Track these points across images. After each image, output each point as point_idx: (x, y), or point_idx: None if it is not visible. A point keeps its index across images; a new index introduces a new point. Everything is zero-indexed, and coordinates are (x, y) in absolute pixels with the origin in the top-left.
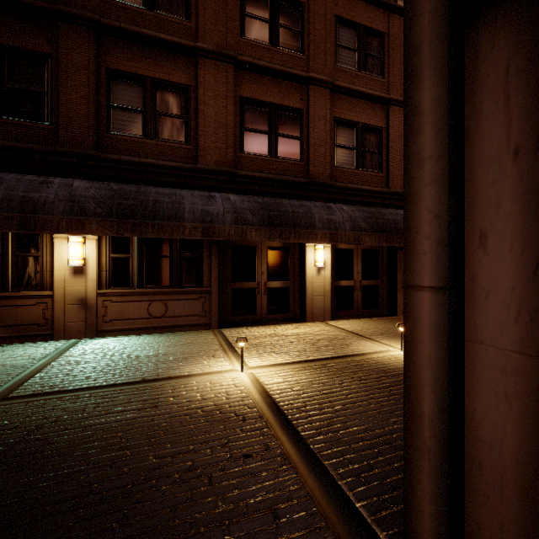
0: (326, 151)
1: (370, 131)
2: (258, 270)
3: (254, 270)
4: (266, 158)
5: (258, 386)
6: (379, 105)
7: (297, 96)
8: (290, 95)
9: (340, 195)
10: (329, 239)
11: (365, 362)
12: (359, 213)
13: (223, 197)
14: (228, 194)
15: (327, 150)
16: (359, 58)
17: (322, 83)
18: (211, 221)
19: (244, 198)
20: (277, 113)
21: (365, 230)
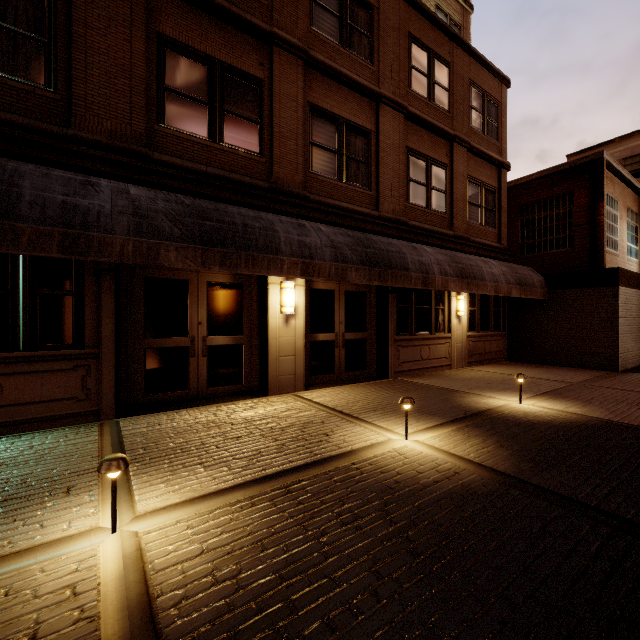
0: (297, 147)
1: (356, 132)
2: (191, 319)
3: (186, 319)
4: (204, 142)
5: (136, 579)
6: (367, 100)
7: (255, 58)
8: (243, 53)
9: (317, 213)
10: (301, 271)
11: (357, 470)
12: (343, 237)
13: (115, 187)
14: (127, 184)
15: (299, 146)
16: (342, 29)
17: (291, 48)
18: (84, 224)
19: (158, 194)
20: (223, 75)
21: (351, 261)
